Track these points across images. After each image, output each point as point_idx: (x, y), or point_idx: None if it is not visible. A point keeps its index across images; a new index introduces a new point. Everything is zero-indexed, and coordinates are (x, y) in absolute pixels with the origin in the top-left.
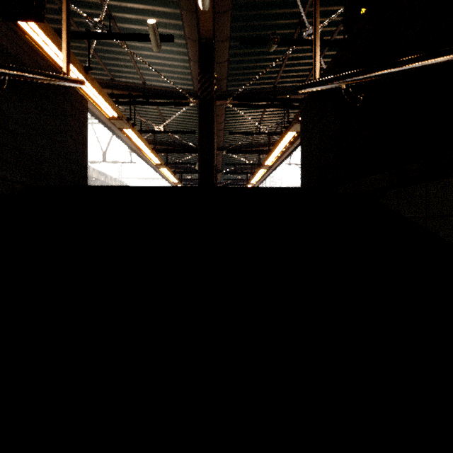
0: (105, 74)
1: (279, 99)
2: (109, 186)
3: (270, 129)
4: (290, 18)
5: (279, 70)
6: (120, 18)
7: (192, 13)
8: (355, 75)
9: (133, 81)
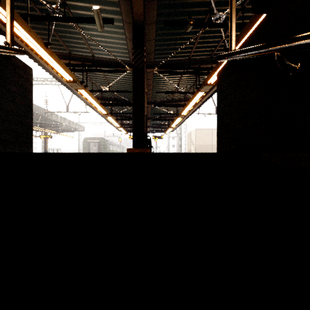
0: (64, 49)
1: (193, 68)
2: (37, 153)
3: (185, 89)
4: (202, 6)
5: (193, 46)
6: (73, 6)
7: (127, 1)
8: (301, 40)
9: (85, 54)
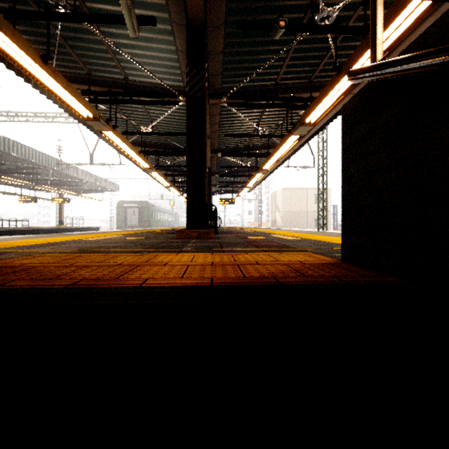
0: (81, 68)
1: (282, 98)
2: None
3: (268, 131)
4: None
5: (283, 64)
6: None
7: None
8: None
9: (114, 76)
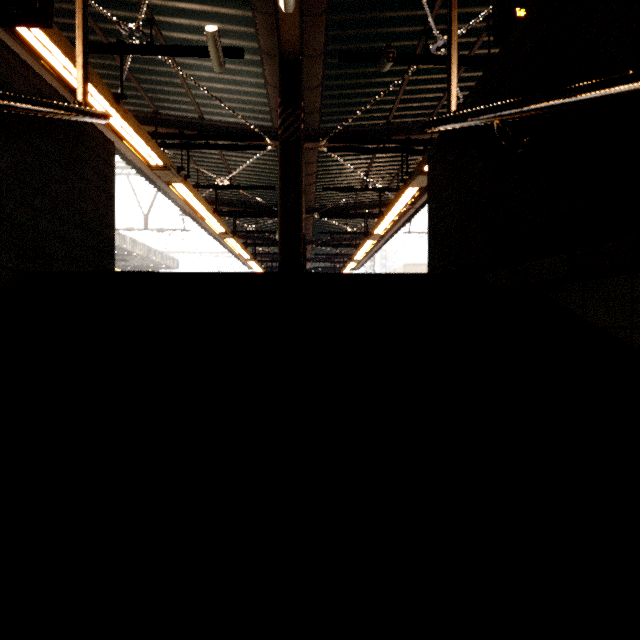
0: (146, 105)
1: (395, 140)
2: (143, 272)
3: (381, 184)
4: (411, 24)
5: (396, 99)
6: (166, 24)
7: (269, 16)
8: (517, 106)
9: (186, 115)
